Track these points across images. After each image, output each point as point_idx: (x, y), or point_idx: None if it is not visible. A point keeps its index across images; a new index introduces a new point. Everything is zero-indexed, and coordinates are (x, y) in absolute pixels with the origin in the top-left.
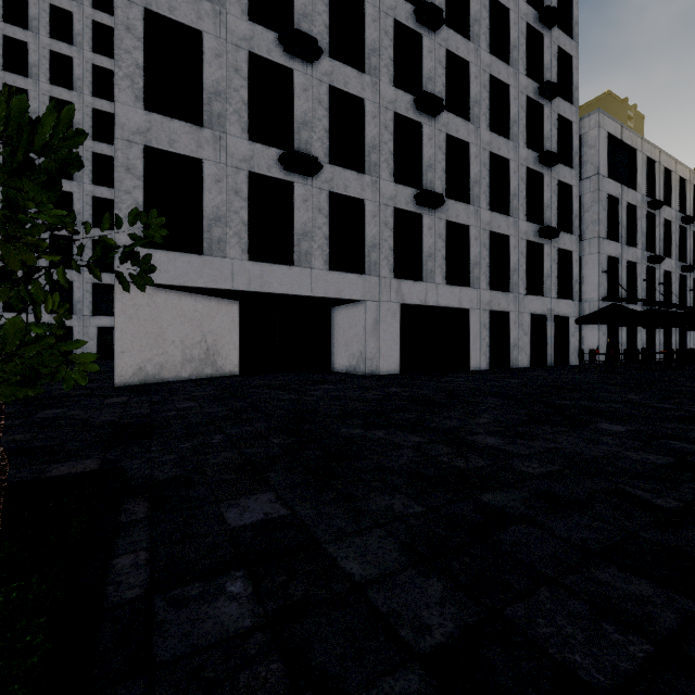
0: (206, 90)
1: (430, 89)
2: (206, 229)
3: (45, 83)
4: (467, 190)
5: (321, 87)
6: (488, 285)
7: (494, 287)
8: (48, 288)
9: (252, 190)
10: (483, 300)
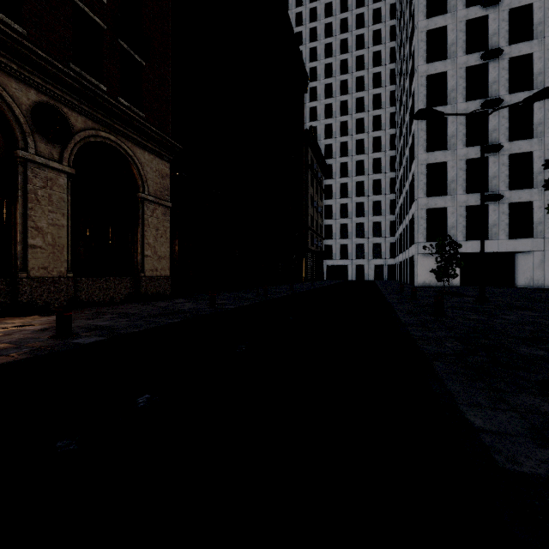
0: (448, 182)
1: None
2: (448, 232)
3: (354, 156)
4: None
5: (504, 157)
6: None
7: None
8: (355, 248)
9: (467, 212)
10: None
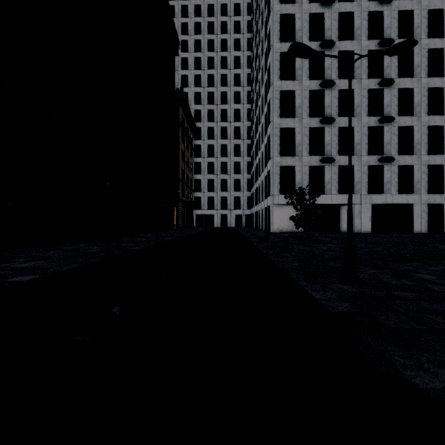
0: (296, 145)
1: (388, 110)
2: (296, 186)
3: (219, 122)
4: (412, 148)
5: (335, 129)
6: (426, 191)
7: (433, 191)
8: (220, 200)
9: (310, 171)
10: (423, 199)
